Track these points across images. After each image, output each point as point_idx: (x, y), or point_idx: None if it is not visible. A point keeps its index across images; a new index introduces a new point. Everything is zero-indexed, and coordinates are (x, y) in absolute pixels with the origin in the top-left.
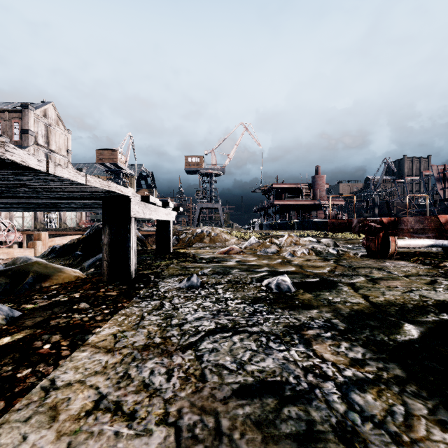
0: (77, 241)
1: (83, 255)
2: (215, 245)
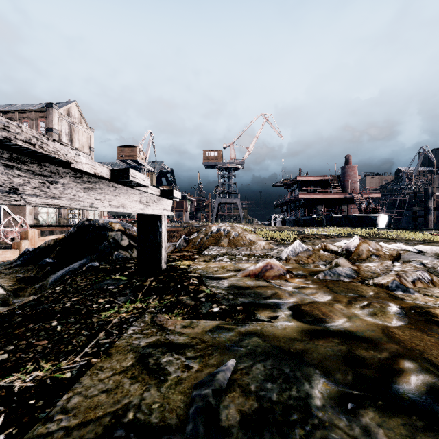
0: (53, 242)
1: (54, 264)
2: (237, 251)
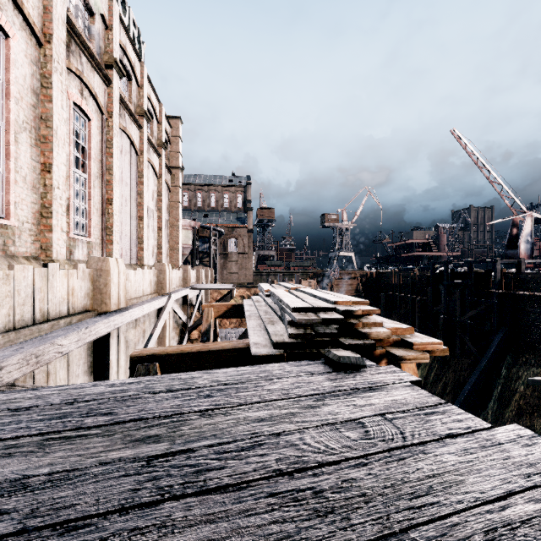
0: None
1: None
2: None
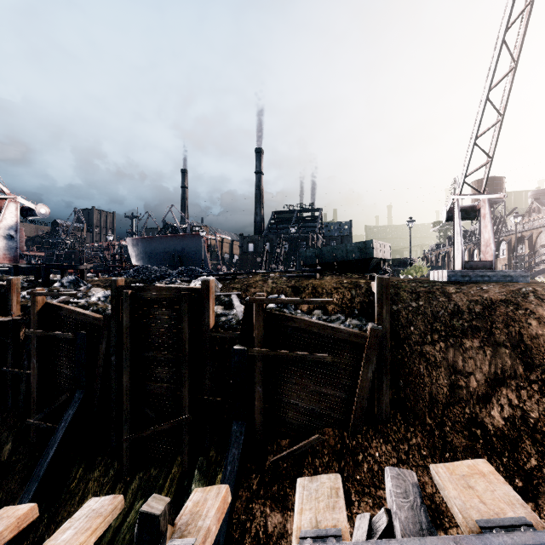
0: None
1: None
2: None
